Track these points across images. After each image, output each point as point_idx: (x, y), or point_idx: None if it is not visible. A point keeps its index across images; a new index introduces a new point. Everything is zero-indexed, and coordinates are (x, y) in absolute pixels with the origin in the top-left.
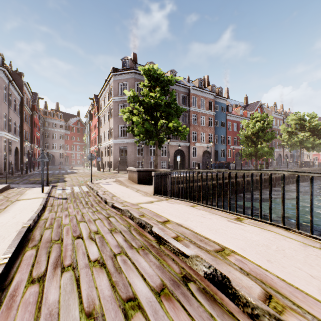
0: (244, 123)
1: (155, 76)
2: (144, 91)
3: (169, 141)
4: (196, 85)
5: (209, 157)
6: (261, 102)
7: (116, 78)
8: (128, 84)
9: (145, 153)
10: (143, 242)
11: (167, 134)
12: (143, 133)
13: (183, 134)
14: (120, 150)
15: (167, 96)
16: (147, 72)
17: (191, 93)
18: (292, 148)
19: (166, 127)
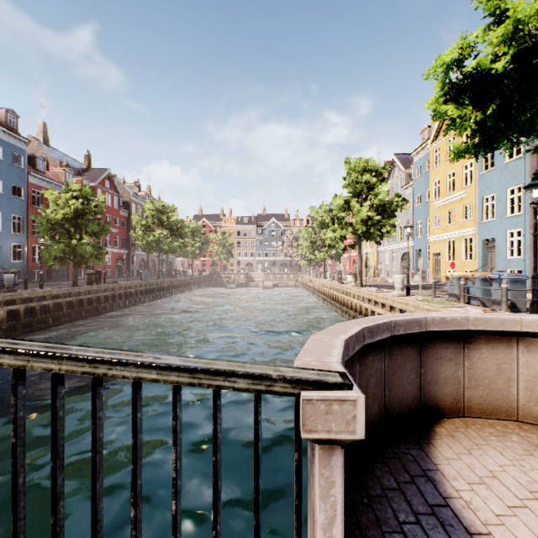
0: (50, 196)
1: None
2: None
3: None
4: None
5: None
6: (110, 171)
7: None
8: None
9: None
10: None
11: None
12: None
13: None
14: None
15: None
16: None
17: None
18: (151, 250)
19: None
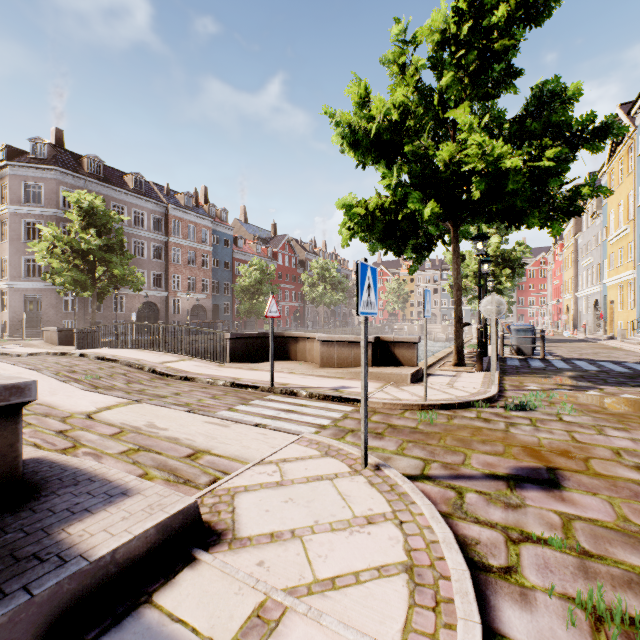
0: (242, 270)
1: (92, 207)
2: (74, 220)
3: (117, 292)
4: (182, 201)
5: (203, 314)
6: (289, 237)
7: (16, 172)
8: (45, 188)
9: (80, 306)
10: (55, 356)
11: (113, 283)
12: (70, 283)
13: (137, 285)
14: (25, 301)
15: (125, 215)
16: (77, 204)
17: (171, 214)
18: (318, 303)
19: (111, 274)
